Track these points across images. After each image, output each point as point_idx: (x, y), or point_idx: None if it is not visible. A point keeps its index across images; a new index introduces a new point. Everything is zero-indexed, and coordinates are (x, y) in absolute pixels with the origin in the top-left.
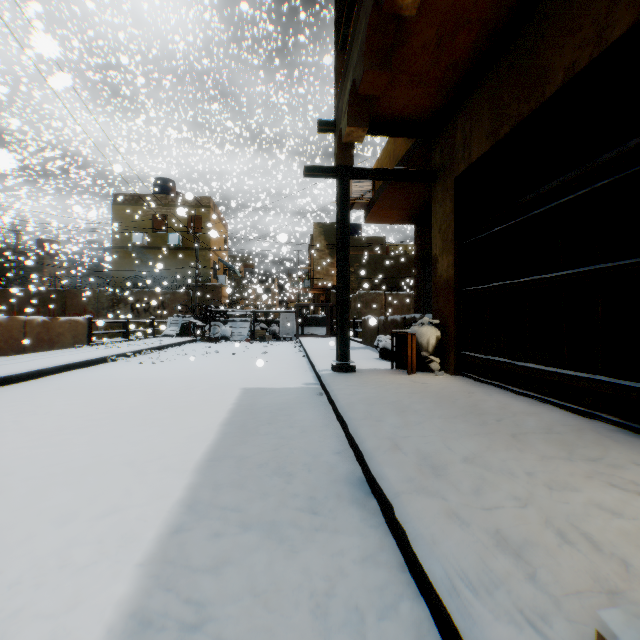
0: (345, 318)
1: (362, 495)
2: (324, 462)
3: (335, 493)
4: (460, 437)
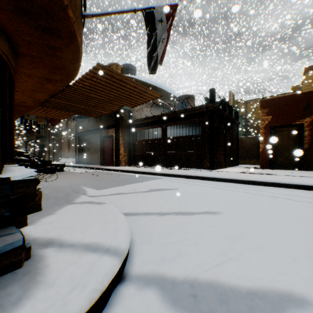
0: None
1: None
2: None
3: None
4: None
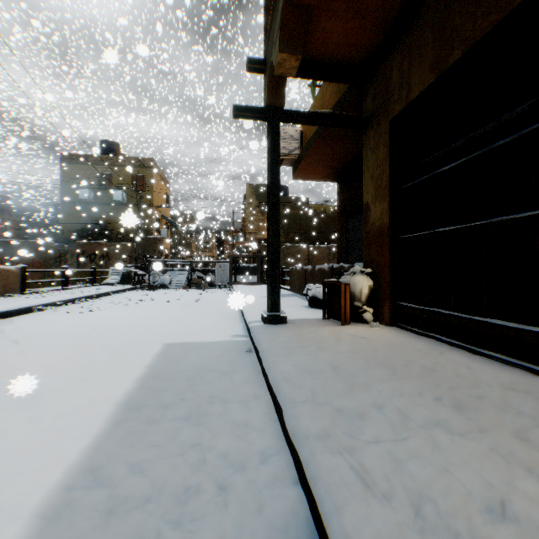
0: (276, 267)
1: None
2: (249, 482)
3: None
4: (451, 441)
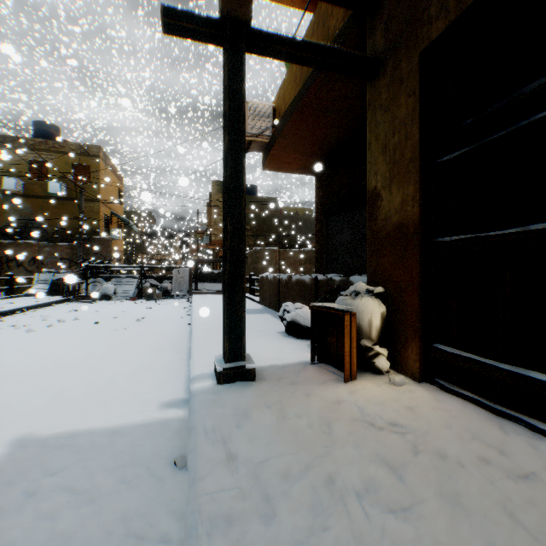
0: (237, 286)
1: None
2: None
3: None
4: None
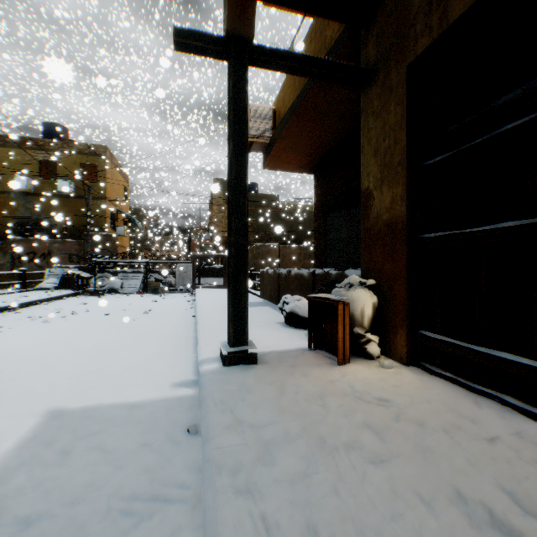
0: (241, 278)
1: None
2: None
3: None
4: None
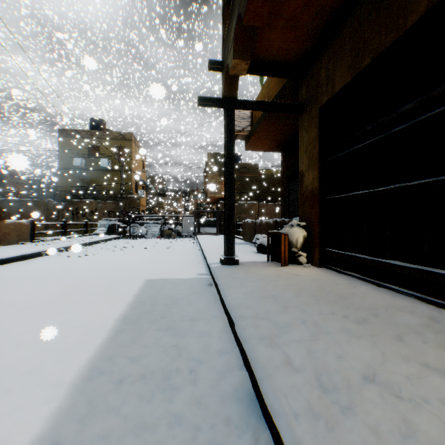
0: (231, 221)
1: (253, 421)
2: (211, 368)
3: (222, 419)
4: (348, 341)
